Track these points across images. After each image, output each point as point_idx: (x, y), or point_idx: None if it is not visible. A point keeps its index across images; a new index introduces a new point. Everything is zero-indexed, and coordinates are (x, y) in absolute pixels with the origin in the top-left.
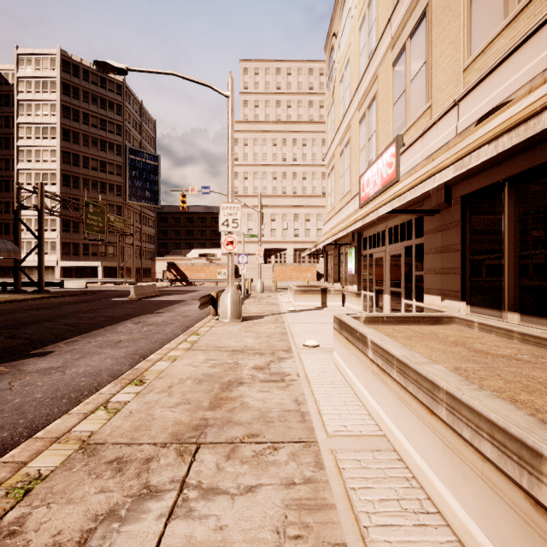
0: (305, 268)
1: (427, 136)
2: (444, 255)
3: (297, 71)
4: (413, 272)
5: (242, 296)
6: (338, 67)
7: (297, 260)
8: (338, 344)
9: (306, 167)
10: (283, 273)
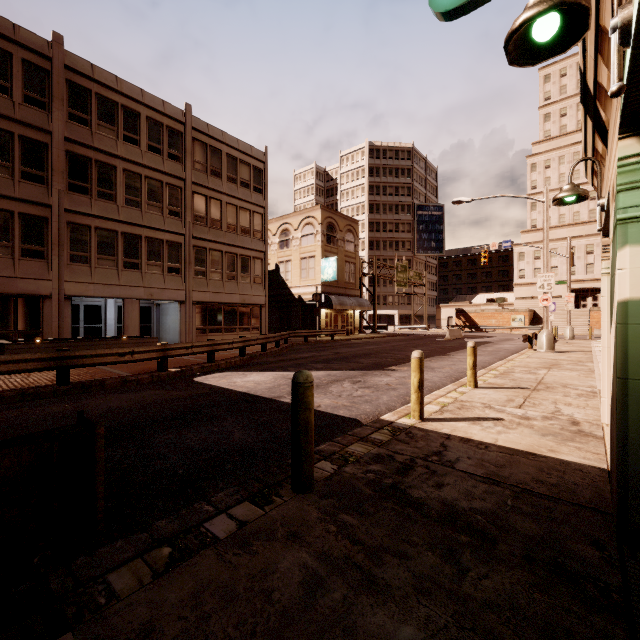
0: None
1: None
2: None
3: None
4: None
5: None
6: None
7: None
8: None
9: None
10: None
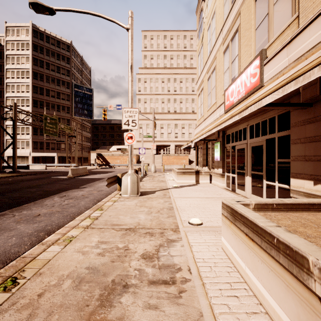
0: (182, 157)
1: (297, 40)
2: (318, 143)
3: (176, 37)
4: (275, 159)
5: (141, 175)
6: (206, 20)
7: (177, 152)
8: (230, 233)
9: (182, 96)
10: (168, 160)
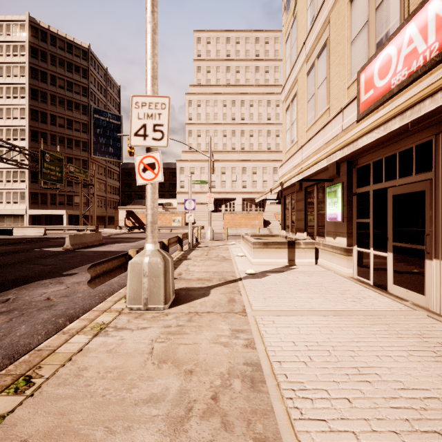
0: (253, 216)
1: None
2: None
3: (244, 40)
4: None
5: (189, 246)
6: None
7: (245, 209)
8: None
9: (253, 126)
10: (232, 220)
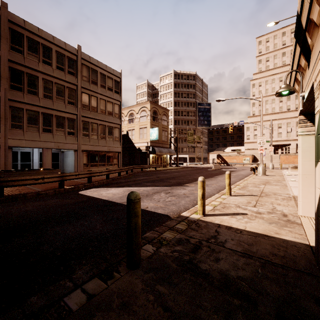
0: None
1: None
2: None
3: None
4: None
5: None
6: None
7: None
8: None
9: None
10: (287, 159)
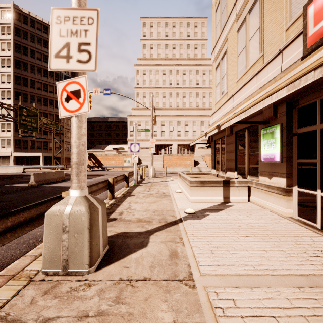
0: (186, 158)
1: None
2: None
3: (179, 24)
4: None
5: (134, 182)
6: None
7: (179, 152)
8: None
9: (185, 89)
10: (170, 161)
